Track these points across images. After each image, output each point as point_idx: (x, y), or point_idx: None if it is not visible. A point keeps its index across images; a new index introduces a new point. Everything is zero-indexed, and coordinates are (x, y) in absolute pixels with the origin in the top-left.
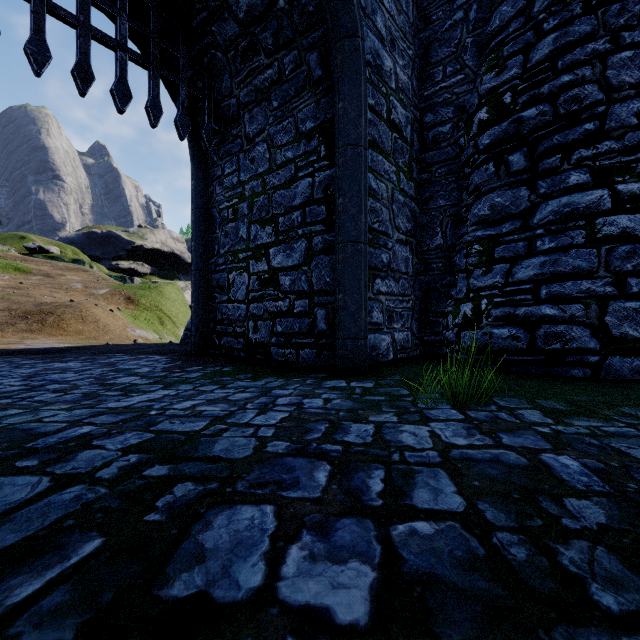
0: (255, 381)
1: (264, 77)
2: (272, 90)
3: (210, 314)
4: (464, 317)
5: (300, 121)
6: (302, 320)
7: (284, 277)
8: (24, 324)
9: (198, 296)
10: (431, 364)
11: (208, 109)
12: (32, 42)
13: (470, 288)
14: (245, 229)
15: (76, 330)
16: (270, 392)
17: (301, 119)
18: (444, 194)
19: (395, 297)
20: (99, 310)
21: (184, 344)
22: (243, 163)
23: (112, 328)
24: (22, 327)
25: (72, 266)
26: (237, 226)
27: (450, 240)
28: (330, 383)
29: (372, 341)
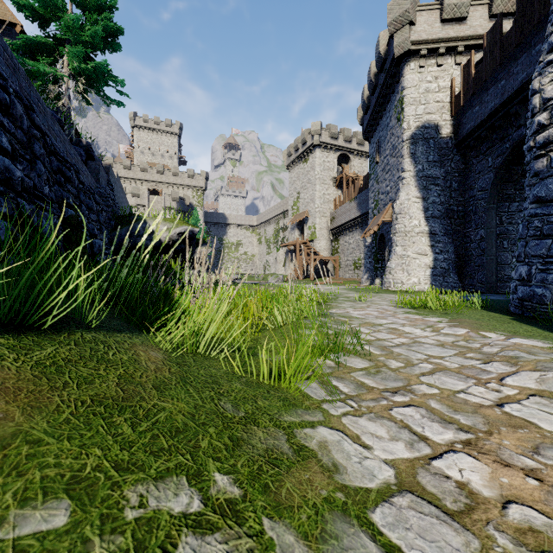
0: None
1: None
2: None
3: None
4: None
5: None
6: None
7: None
8: None
9: None
10: None
11: None
12: None
13: None
14: None
15: None
16: None
17: None
18: None
19: None
20: None
21: None
22: None
23: None
24: None
25: None
26: None
27: None
28: None
29: None
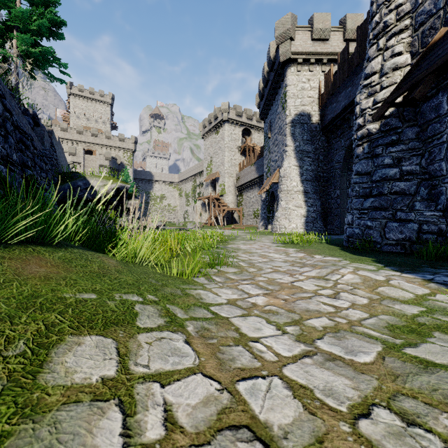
0: None
1: None
2: None
3: None
4: None
5: None
6: None
7: None
8: None
9: None
10: None
11: None
12: None
13: None
14: None
15: None
16: None
17: None
18: None
19: None
20: None
21: None
22: None
23: None
24: None
25: None
26: None
27: None
28: None
29: None
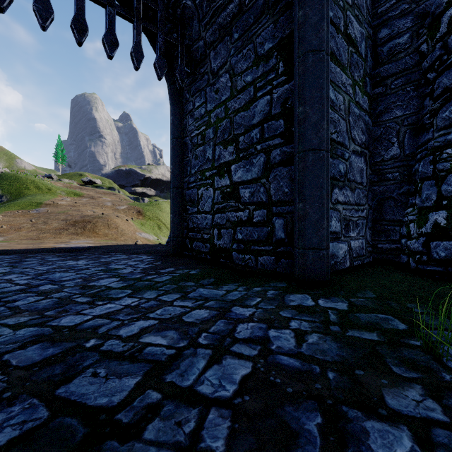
0: (216, 288)
1: (226, 13)
2: (233, 23)
3: (184, 223)
4: (434, 226)
5: (258, 45)
6: (260, 229)
7: (244, 190)
8: (73, 229)
9: (175, 208)
10: (396, 275)
11: (181, 53)
12: (38, 1)
13: (442, 195)
14: (211, 151)
15: (104, 233)
16: (229, 310)
17: (259, 43)
18: (401, 104)
19: (351, 206)
20: (119, 220)
21: (168, 245)
22: (209, 95)
23: (126, 232)
24: (72, 231)
25: (107, 191)
26: (204, 149)
27: (408, 149)
28: (294, 299)
29: (330, 250)
